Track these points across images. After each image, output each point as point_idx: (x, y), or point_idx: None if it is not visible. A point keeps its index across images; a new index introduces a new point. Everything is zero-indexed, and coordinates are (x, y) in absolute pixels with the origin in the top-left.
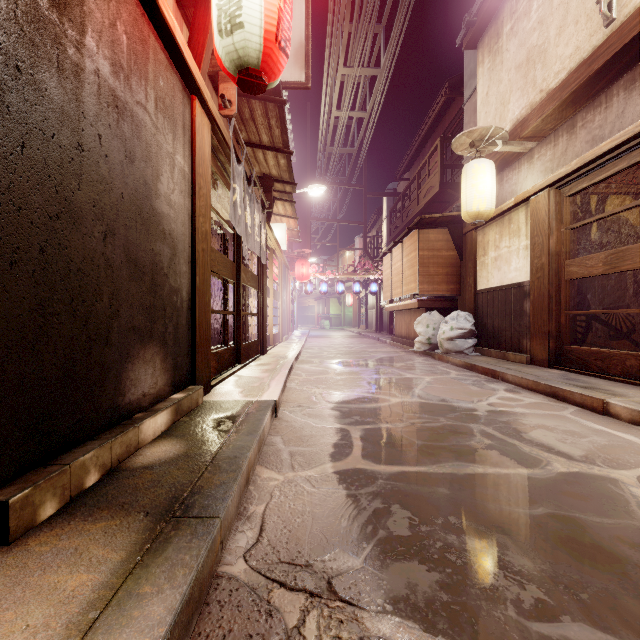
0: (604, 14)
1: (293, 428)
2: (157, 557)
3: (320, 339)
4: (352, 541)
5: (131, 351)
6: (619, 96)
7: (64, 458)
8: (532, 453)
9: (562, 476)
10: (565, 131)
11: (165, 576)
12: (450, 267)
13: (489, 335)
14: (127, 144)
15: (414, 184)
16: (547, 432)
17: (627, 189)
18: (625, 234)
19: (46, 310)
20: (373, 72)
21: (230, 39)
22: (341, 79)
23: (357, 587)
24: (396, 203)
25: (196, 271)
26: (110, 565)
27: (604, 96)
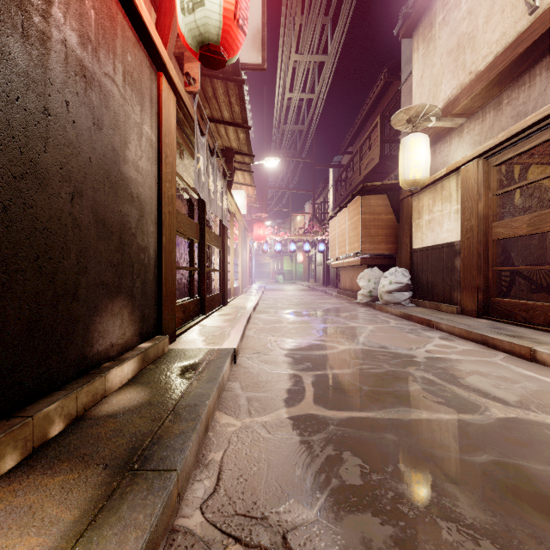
0: (528, 2)
1: (250, 374)
2: (111, 516)
3: (275, 292)
4: (306, 491)
5: (99, 305)
6: (542, 76)
7: (28, 410)
8: (470, 398)
9: (501, 422)
10: (492, 108)
11: (116, 539)
12: (389, 229)
13: (423, 288)
14: (95, 112)
15: (356, 157)
16: (482, 378)
17: (547, 159)
18: (545, 199)
19: (10, 267)
20: (321, 58)
21: (192, 16)
22: (293, 65)
23: (312, 543)
24: (341, 174)
25: (163, 231)
26: (62, 526)
27: (528, 76)
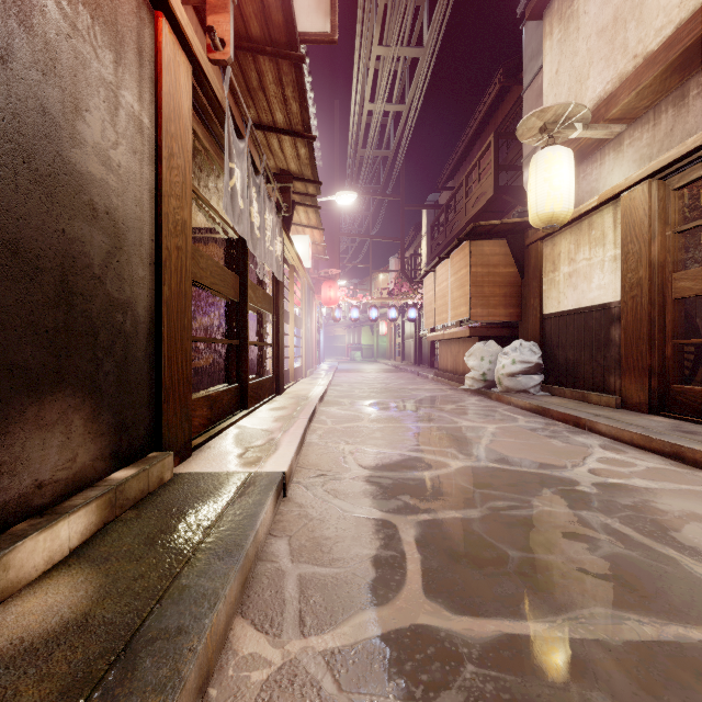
0: None
1: (309, 520)
2: None
3: (350, 373)
4: None
5: (0, 410)
6: None
7: None
8: None
9: None
10: (671, 104)
11: None
12: (509, 287)
13: (561, 370)
14: None
15: (459, 194)
16: None
17: None
18: None
19: None
20: (414, 53)
21: None
22: (375, 66)
23: None
24: (438, 216)
25: (163, 278)
26: None
27: None
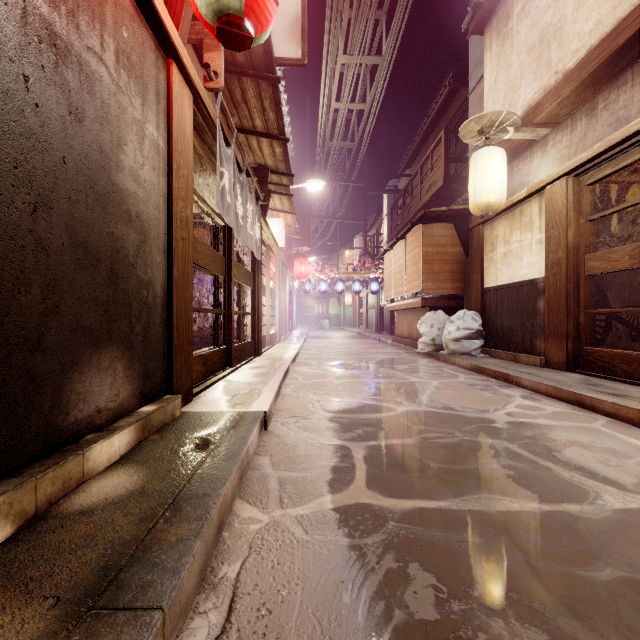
0: None
1: (285, 445)
2: None
3: (319, 339)
4: (357, 631)
5: (78, 357)
6: None
7: None
8: (573, 480)
9: (620, 515)
10: (584, 114)
11: None
12: (455, 264)
13: (498, 335)
14: (72, 97)
15: (416, 180)
16: (583, 450)
17: None
18: None
19: None
20: (374, 60)
21: None
22: (341, 70)
23: None
24: (397, 200)
25: (173, 262)
26: None
27: (630, 73)
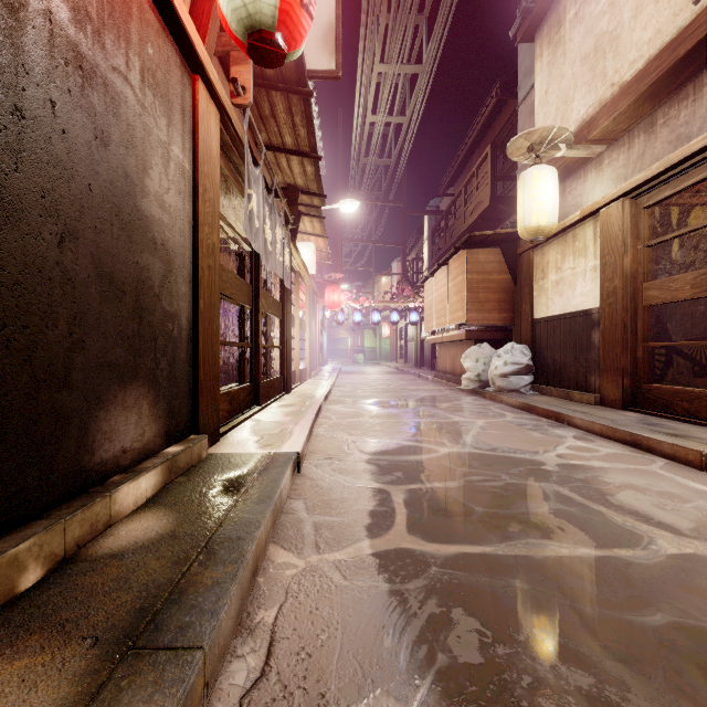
0: None
1: (319, 489)
2: None
3: (353, 375)
4: (399, 674)
5: (104, 394)
6: None
7: None
8: (626, 525)
9: (674, 561)
10: (642, 131)
11: None
12: (503, 293)
13: (549, 371)
14: (98, 120)
15: (459, 200)
16: (638, 494)
17: None
18: None
19: None
20: (414, 70)
21: None
22: (377, 79)
23: None
24: (439, 222)
25: (199, 293)
26: None
27: (692, 86)
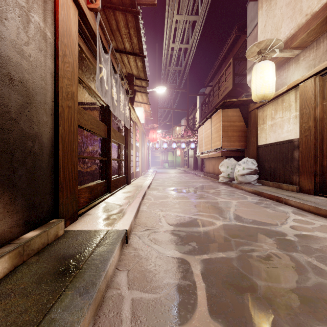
0: None
1: (139, 259)
2: None
3: (163, 174)
4: None
5: None
6: None
7: None
8: None
9: None
10: (325, 38)
11: None
12: (240, 132)
13: (267, 173)
14: None
15: (215, 88)
16: None
17: None
18: None
19: None
20: (194, 18)
21: None
22: (175, 26)
23: None
24: (205, 99)
25: (59, 122)
26: None
27: None
